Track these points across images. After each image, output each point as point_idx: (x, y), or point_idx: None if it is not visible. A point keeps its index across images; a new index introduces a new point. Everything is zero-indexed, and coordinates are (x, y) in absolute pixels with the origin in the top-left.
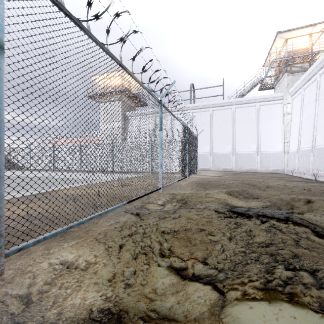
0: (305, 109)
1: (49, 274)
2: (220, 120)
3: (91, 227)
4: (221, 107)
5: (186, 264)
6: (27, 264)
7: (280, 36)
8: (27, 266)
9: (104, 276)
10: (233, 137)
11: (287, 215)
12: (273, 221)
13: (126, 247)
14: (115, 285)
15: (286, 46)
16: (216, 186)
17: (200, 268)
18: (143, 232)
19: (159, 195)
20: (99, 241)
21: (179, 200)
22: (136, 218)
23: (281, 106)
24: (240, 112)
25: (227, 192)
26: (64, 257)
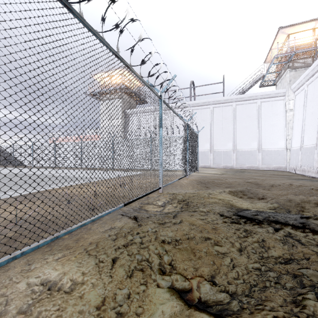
0: (309, 105)
1: (25, 298)
2: (220, 117)
3: (83, 233)
4: (222, 104)
5: (190, 283)
6: (1, 284)
7: (282, 31)
8: (1, 288)
9: (92, 301)
10: (233, 134)
11: (303, 221)
12: (288, 229)
13: (120, 261)
14: (104, 315)
15: (288, 42)
16: (218, 185)
17: (207, 290)
18: (140, 242)
19: (159, 195)
20: (90, 254)
21: (180, 200)
22: (133, 223)
23: (283, 103)
24: (241, 109)
25: (230, 191)
26: (46, 276)
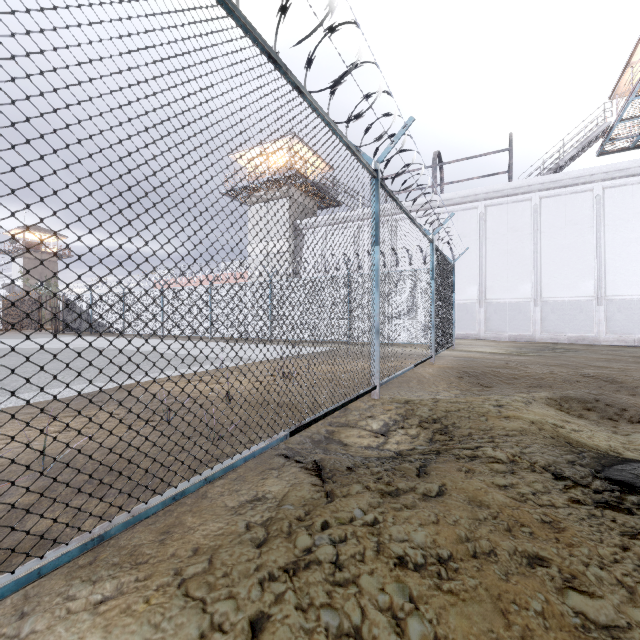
0: None
1: None
2: (503, 228)
3: (186, 510)
4: (507, 198)
5: None
6: None
7: None
8: None
9: None
10: (534, 264)
11: None
12: None
13: (274, 634)
14: None
15: None
16: (508, 380)
17: None
18: (333, 561)
19: (371, 403)
20: (188, 594)
21: (425, 420)
22: (313, 487)
23: None
24: (553, 206)
25: (550, 400)
26: None
